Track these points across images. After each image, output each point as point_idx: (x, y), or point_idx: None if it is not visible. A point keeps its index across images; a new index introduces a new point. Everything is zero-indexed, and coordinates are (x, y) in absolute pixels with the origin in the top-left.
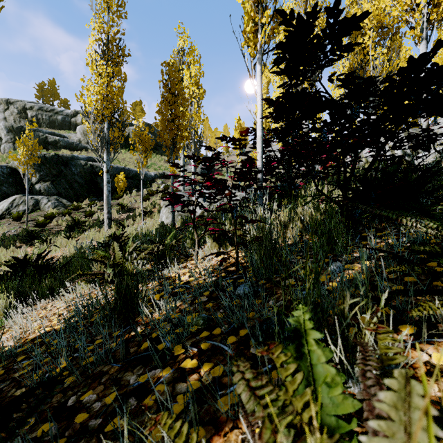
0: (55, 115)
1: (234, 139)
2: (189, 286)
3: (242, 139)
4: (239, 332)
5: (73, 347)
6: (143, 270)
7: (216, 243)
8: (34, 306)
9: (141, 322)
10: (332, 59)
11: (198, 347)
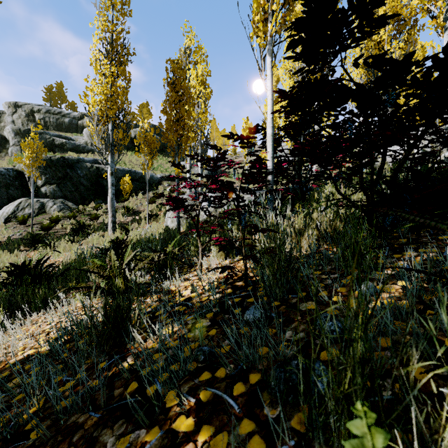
0: (62, 117)
1: (242, 137)
2: (189, 306)
3: (251, 137)
4: (248, 377)
5: (49, 384)
6: (141, 282)
7: (222, 252)
8: (25, 320)
9: (132, 350)
10: (360, 36)
11: (196, 397)
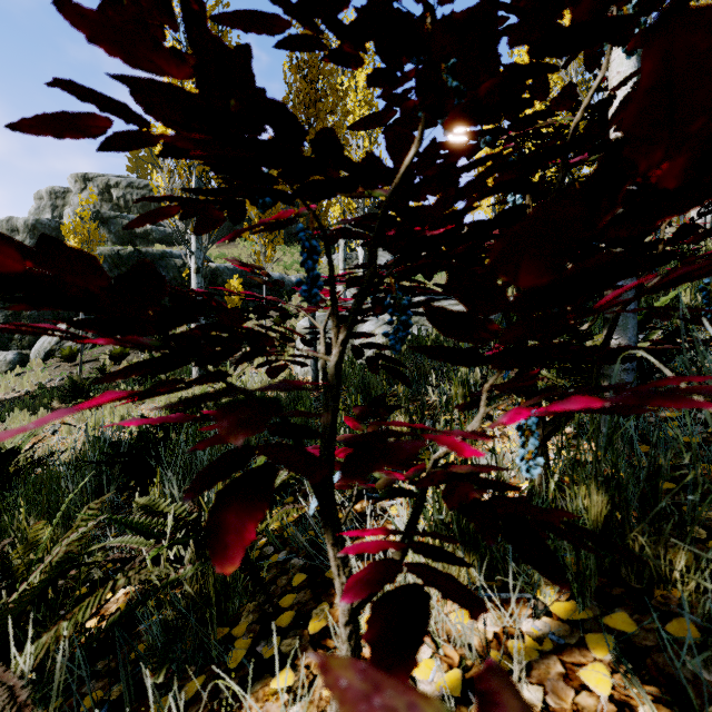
0: (151, 193)
1: None
2: None
3: None
4: None
5: None
6: None
7: None
8: None
9: None
10: None
11: None
